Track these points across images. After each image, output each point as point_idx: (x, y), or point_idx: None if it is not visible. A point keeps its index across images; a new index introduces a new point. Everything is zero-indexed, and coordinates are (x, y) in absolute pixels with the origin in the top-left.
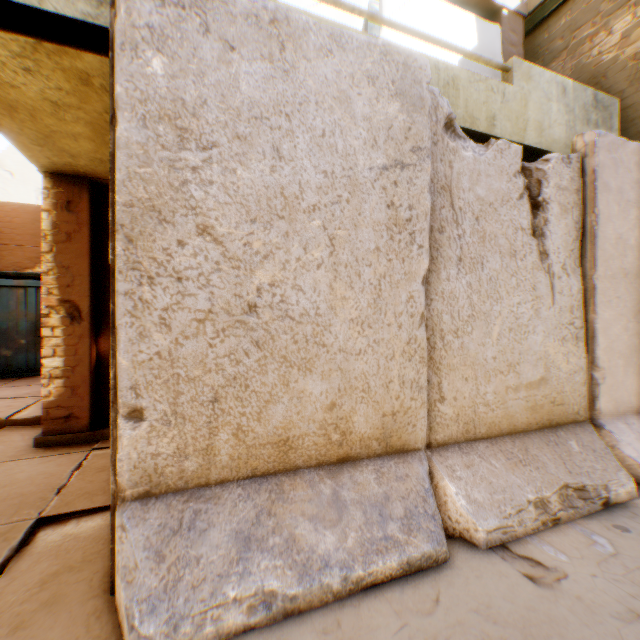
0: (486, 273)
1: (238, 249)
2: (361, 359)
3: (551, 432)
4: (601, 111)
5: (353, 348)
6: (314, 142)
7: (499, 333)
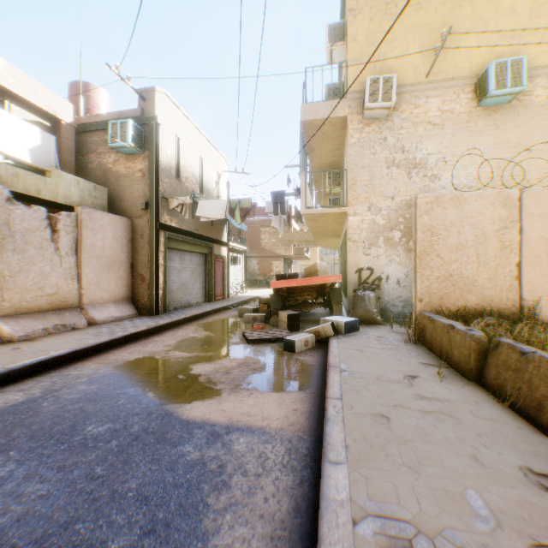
0: (29, 255)
1: None
2: None
3: (60, 311)
4: (99, 192)
5: None
6: None
7: (35, 277)
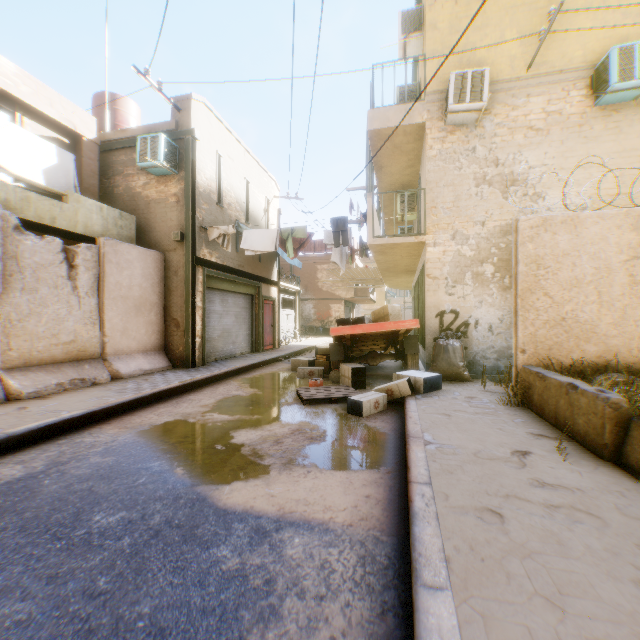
0: (41, 295)
1: None
2: None
3: (78, 362)
4: (126, 221)
5: None
6: None
7: (48, 321)
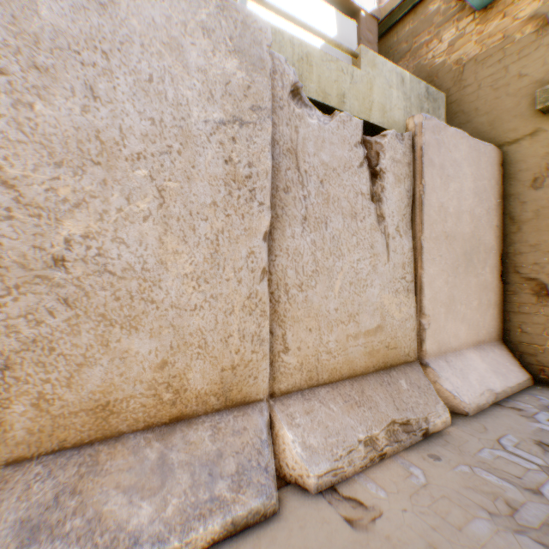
0: (330, 232)
1: (39, 195)
2: (197, 315)
3: (386, 373)
4: (432, 102)
5: (187, 304)
6: (139, 86)
7: (341, 287)
